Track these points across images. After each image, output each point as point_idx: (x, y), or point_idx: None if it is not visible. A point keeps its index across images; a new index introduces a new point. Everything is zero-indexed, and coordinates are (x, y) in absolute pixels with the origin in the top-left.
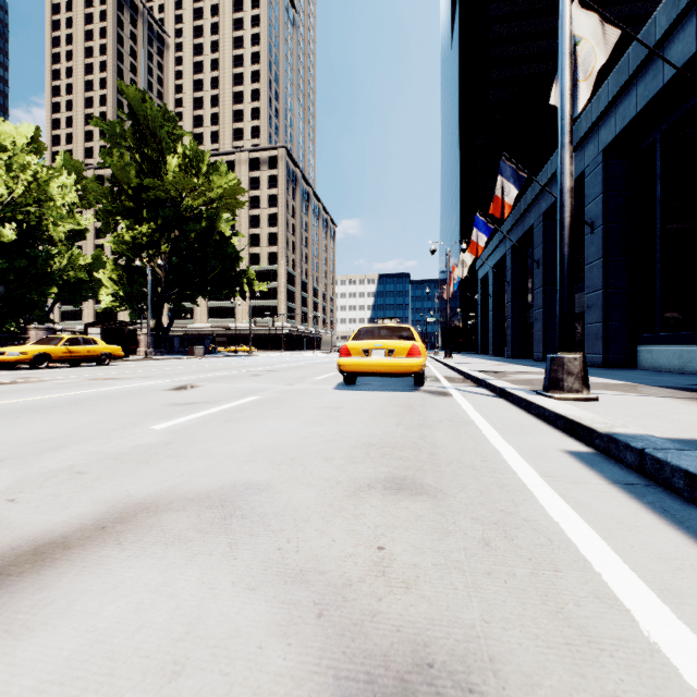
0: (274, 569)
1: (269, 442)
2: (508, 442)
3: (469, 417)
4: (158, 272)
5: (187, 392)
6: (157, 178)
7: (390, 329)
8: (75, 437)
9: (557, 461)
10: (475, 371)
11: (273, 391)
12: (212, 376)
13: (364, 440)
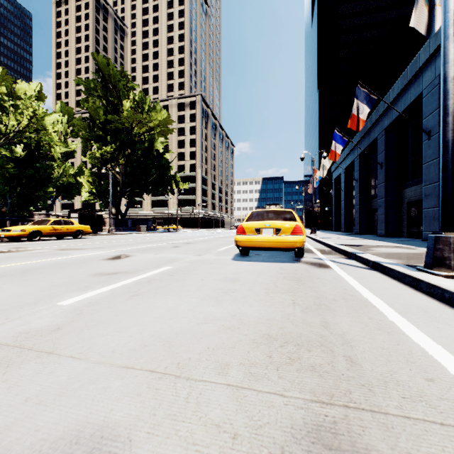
0: None
1: (161, 330)
2: (431, 338)
3: (361, 295)
4: (117, 177)
5: (118, 262)
6: (117, 115)
7: (276, 212)
8: None
9: None
10: (341, 245)
11: (184, 261)
12: (145, 247)
13: (263, 329)
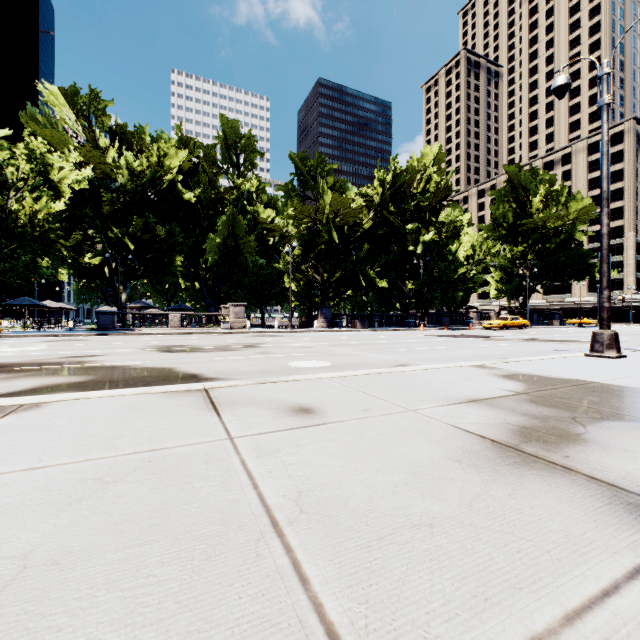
0: None
1: None
2: None
3: None
4: (524, 272)
5: None
6: (523, 211)
7: None
8: None
9: None
10: None
11: None
12: None
13: None
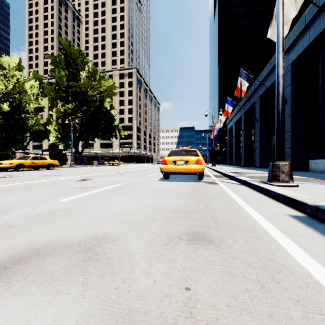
0: (110, 308)
1: (121, 209)
2: (254, 210)
3: (230, 195)
4: (76, 126)
5: (85, 182)
6: (76, 82)
7: (186, 151)
8: (18, 205)
9: (287, 221)
10: (228, 172)
11: (128, 181)
12: (99, 174)
13: (174, 208)
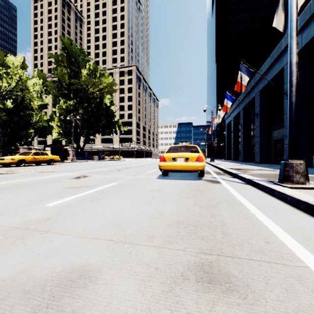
0: None
1: (113, 219)
2: (274, 222)
3: (237, 199)
4: (78, 122)
5: (81, 180)
6: (77, 79)
7: (186, 147)
8: None
9: None
10: (229, 169)
11: (125, 179)
12: (98, 170)
13: (175, 218)
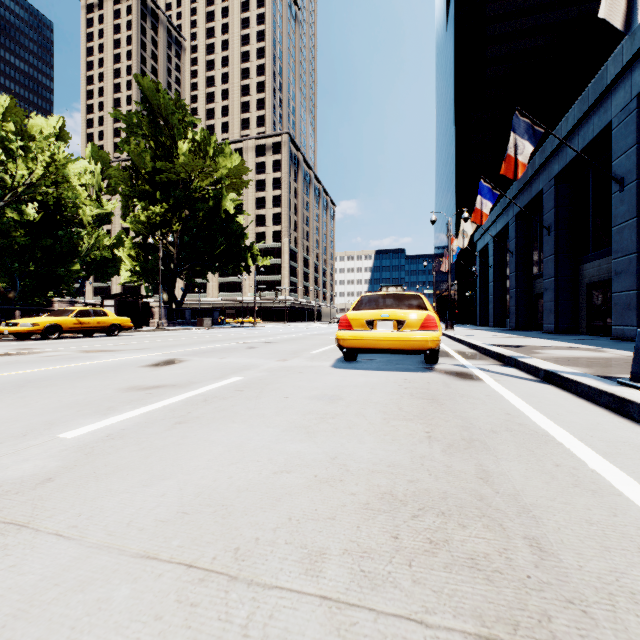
0: None
1: (214, 483)
2: None
3: (535, 423)
4: (171, 250)
5: (164, 369)
6: (170, 162)
7: (397, 297)
8: None
9: None
10: (492, 346)
11: (261, 369)
12: (206, 348)
13: (381, 483)
